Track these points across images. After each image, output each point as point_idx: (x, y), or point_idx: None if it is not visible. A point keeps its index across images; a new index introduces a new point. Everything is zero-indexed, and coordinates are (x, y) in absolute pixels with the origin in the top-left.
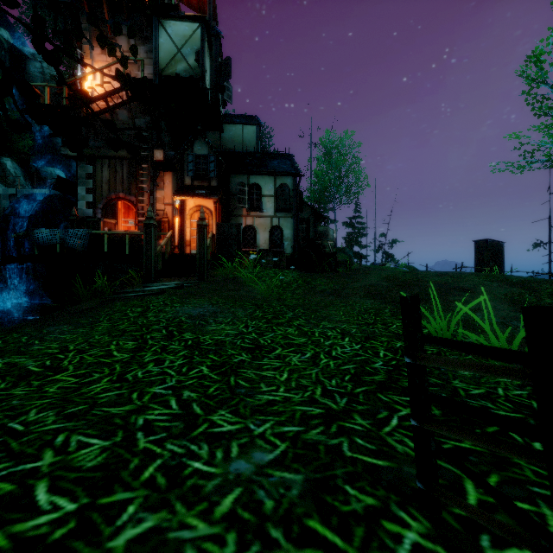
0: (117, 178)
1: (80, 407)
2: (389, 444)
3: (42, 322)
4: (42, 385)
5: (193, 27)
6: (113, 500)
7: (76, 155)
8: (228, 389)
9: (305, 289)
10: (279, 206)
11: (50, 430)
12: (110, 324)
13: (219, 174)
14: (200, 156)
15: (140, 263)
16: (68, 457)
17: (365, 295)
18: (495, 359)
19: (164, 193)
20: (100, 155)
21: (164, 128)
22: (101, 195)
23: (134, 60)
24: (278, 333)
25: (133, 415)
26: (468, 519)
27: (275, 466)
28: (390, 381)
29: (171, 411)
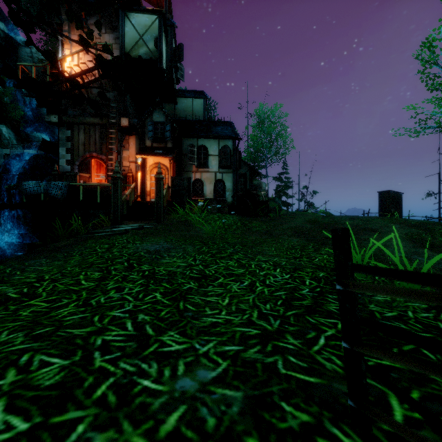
0: (90, 140)
1: (47, 329)
2: (318, 362)
3: (26, 257)
4: (17, 309)
5: (153, 18)
6: (64, 419)
7: (57, 121)
8: (177, 312)
9: (243, 229)
10: (222, 164)
11: (17, 350)
12: (81, 258)
13: (173, 138)
14: (158, 123)
15: (109, 209)
16: (29, 376)
17: (291, 235)
18: (432, 285)
19: (129, 153)
20: (77, 122)
21: (129, 100)
22: (78, 154)
23: (98, 34)
24: (221, 265)
25: (93, 336)
26: (397, 436)
27: (217, 383)
28: (316, 305)
29: (126, 332)
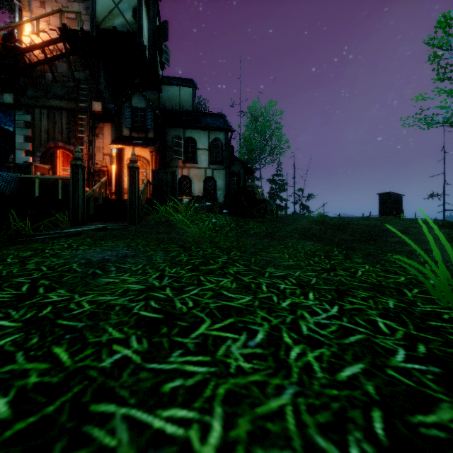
0: (56, 128)
1: None
2: None
3: None
4: None
5: None
6: None
7: (12, 102)
8: None
9: (238, 232)
10: (212, 159)
11: None
12: None
13: (156, 127)
14: (137, 109)
15: None
16: None
17: (300, 237)
18: None
19: (103, 144)
20: (38, 105)
21: (104, 83)
22: (40, 144)
23: None
24: (207, 288)
25: None
26: None
27: None
28: None
29: None
